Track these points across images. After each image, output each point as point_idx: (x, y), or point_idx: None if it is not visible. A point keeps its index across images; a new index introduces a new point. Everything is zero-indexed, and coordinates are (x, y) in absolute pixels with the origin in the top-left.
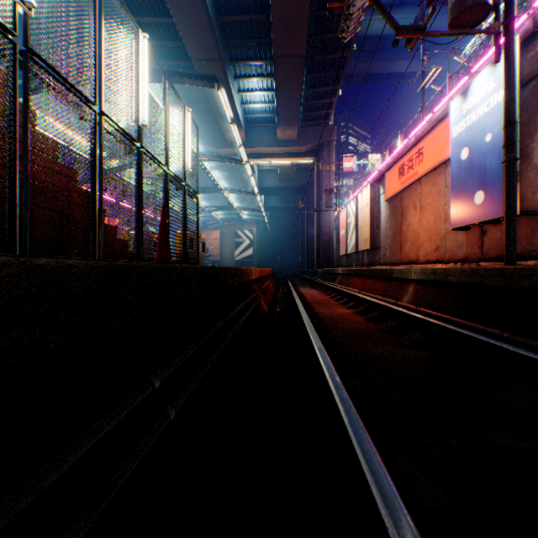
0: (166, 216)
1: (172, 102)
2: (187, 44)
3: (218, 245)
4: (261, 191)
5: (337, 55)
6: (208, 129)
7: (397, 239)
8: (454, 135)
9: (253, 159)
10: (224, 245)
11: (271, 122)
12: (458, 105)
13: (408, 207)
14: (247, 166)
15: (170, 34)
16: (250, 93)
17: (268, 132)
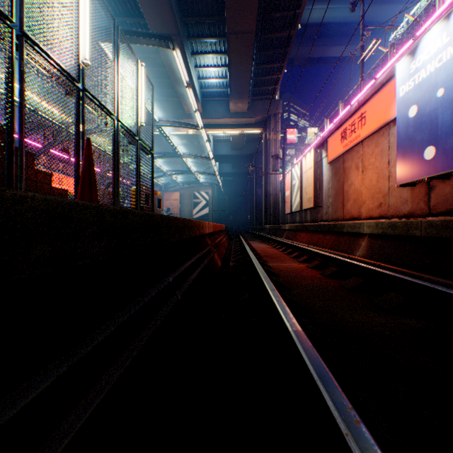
0: (90, 151)
1: (123, 51)
2: (147, 19)
3: (179, 205)
4: (215, 158)
5: (284, 34)
6: (169, 102)
7: (339, 197)
8: (401, 95)
9: (209, 129)
10: (183, 205)
11: (225, 96)
12: (406, 65)
13: (351, 168)
14: (203, 131)
15: (132, 11)
16: (206, 69)
17: (222, 105)
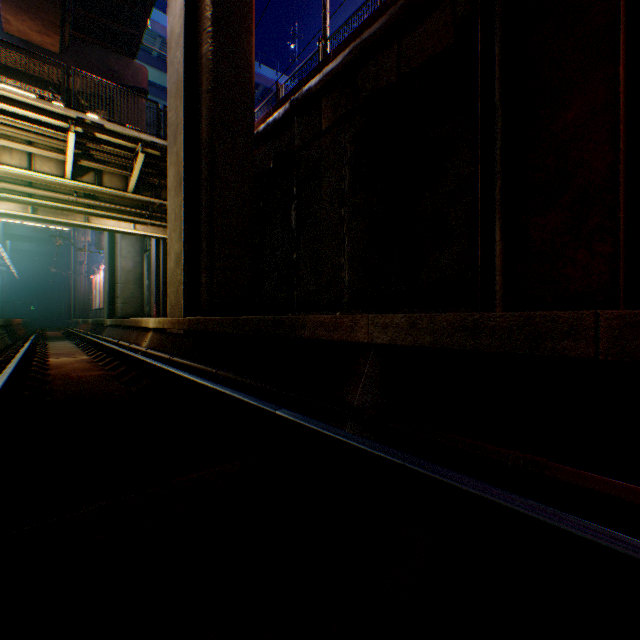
0: None
1: None
2: None
3: None
4: (8, 236)
5: None
6: None
7: None
8: None
9: (1, 217)
10: None
11: None
12: None
13: None
14: (2, 248)
15: None
16: None
17: None
